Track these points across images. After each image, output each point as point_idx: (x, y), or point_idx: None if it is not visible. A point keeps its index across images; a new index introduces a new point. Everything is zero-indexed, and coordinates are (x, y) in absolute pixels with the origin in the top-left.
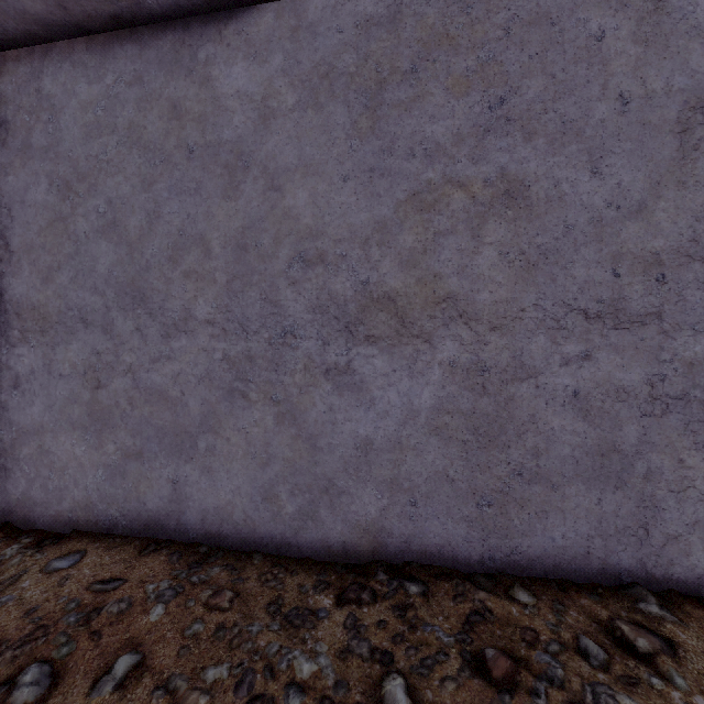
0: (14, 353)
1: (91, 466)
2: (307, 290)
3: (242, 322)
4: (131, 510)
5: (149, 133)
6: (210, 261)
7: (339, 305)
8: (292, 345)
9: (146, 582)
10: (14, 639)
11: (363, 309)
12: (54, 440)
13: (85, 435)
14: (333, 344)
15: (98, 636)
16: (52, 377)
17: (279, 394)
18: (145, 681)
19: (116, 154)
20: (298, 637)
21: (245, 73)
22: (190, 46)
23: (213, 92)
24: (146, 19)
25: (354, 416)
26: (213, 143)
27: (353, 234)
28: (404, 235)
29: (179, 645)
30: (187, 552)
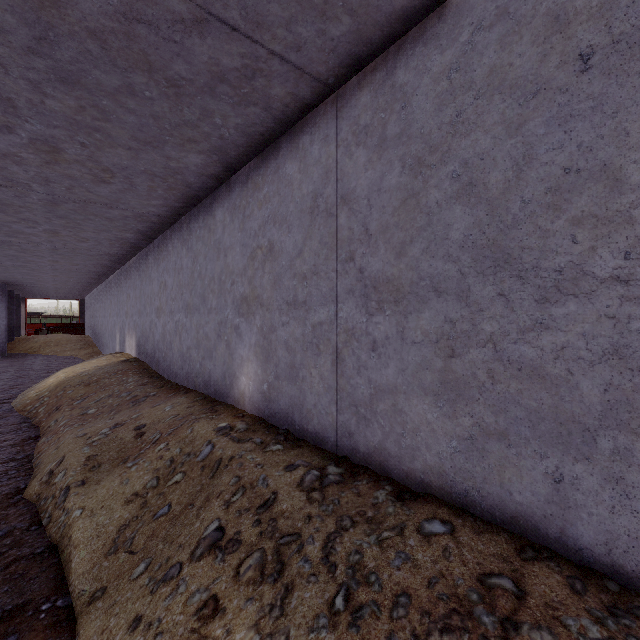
0: (372, 321)
1: (444, 435)
2: None
3: None
4: (491, 494)
5: (515, 69)
6: (621, 196)
7: None
8: None
9: (555, 608)
10: (433, 614)
11: None
12: (406, 401)
13: (437, 402)
14: None
15: None
16: (404, 343)
17: None
18: None
19: (472, 111)
20: None
21: None
22: None
23: None
24: None
25: None
26: (628, 32)
27: None
28: None
29: None
30: (588, 581)
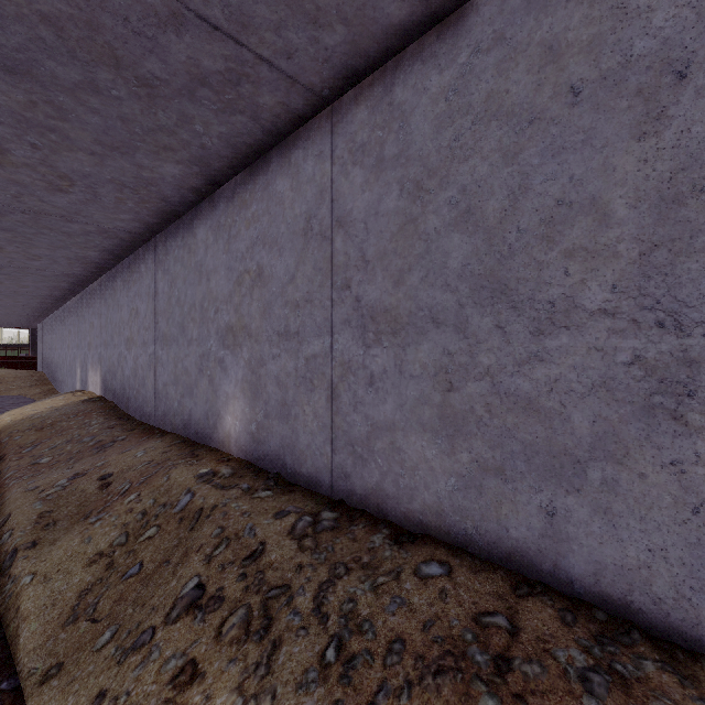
0: (369, 354)
1: (442, 472)
2: None
3: (670, 309)
4: (489, 532)
5: (512, 96)
6: (608, 230)
7: None
8: None
9: (546, 641)
10: (427, 658)
11: None
12: (404, 439)
13: (435, 438)
14: None
15: None
16: (402, 377)
17: None
18: None
19: (470, 136)
20: None
21: None
22: None
23: (614, 0)
24: None
25: None
26: (614, 69)
27: None
28: None
29: None
30: (578, 612)
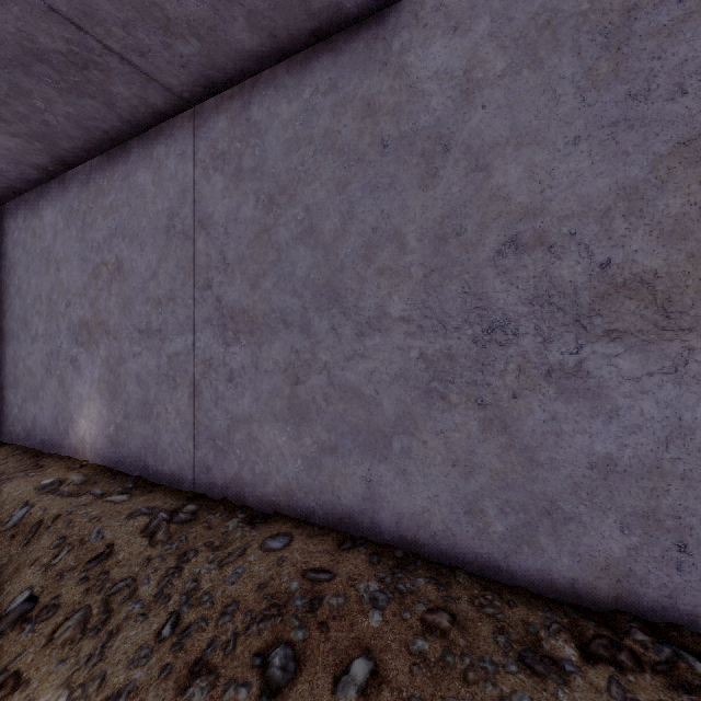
0: (229, 351)
1: (291, 456)
2: (521, 279)
3: (441, 318)
4: (326, 502)
5: (343, 137)
6: (405, 256)
7: (565, 294)
8: (501, 343)
9: (354, 579)
10: (256, 612)
11: (601, 297)
12: (260, 429)
13: (285, 426)
14: (557, 341)
15: (326, 628)
16: (258, 373)
17: (486, 397)
18: (385, 695)
19: (312, 163)
20: (548, 691)
21: (444, 49)
22: (384, 39)
23: (409, 80)
24: (342, 25)
25: (587, 428)
26: (409, 133)
27: (586, 207)
28: (666, 199)
29: (408, 661)
30: (384, 554)
